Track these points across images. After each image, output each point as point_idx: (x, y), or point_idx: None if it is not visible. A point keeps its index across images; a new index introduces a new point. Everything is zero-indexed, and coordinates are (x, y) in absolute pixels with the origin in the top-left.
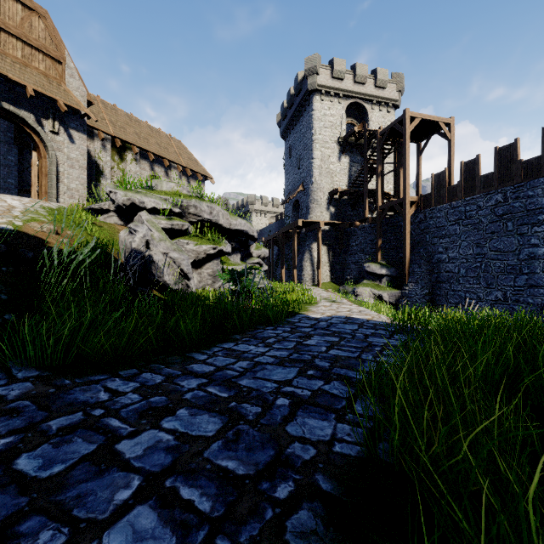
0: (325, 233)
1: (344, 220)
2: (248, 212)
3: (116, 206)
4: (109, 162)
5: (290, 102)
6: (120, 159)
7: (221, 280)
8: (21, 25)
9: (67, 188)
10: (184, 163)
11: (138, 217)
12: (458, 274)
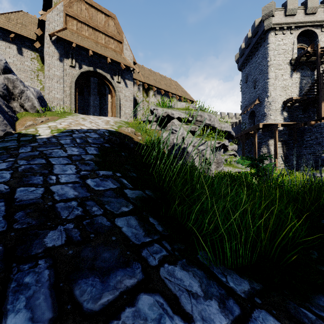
0: (279, 132)
1: (296, 121)
2: None
3: (157, 118)
4: (141, 98)
5: (247, 43)
6: (146, 95)
7: (222, 165)
8: (104, 26)
9: (124, 113)
10: (179, 94)
11: (171, 123)
12: None
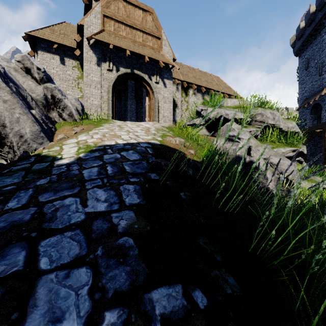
0: None
1: None
2: None
3: (207, 121)
4: (180, 98)
5: (309, 20)
6: (185, 95)
7: None
8: (142, 22)
9: (162, 116)
10: (222, 90)
11: (226, 127)
12: None
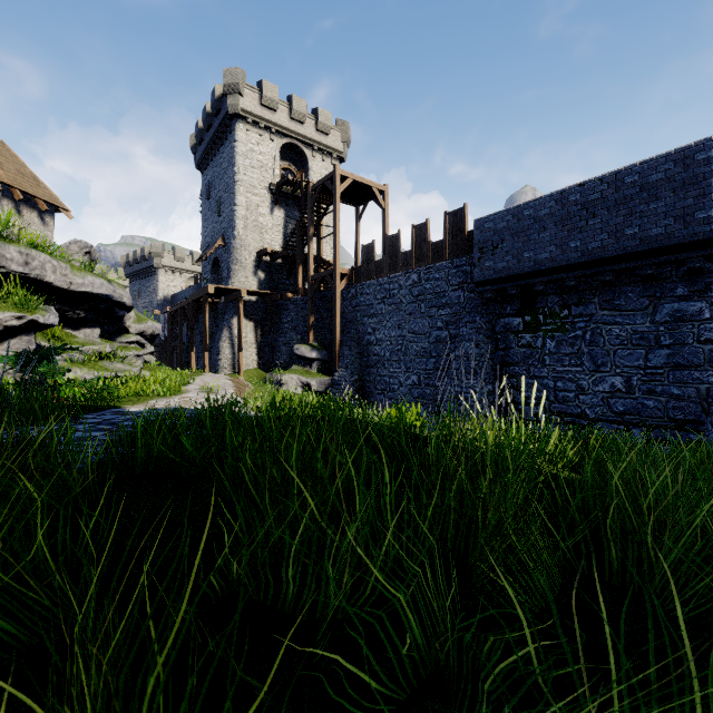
0: (251, 305)
1: (278, 290)
2: (152, 267)
3: None
4: None
5: (206, 122)
6: None
7: None
8: None
9: None
10: (6, 178)
11: None
12: (384, 358)
